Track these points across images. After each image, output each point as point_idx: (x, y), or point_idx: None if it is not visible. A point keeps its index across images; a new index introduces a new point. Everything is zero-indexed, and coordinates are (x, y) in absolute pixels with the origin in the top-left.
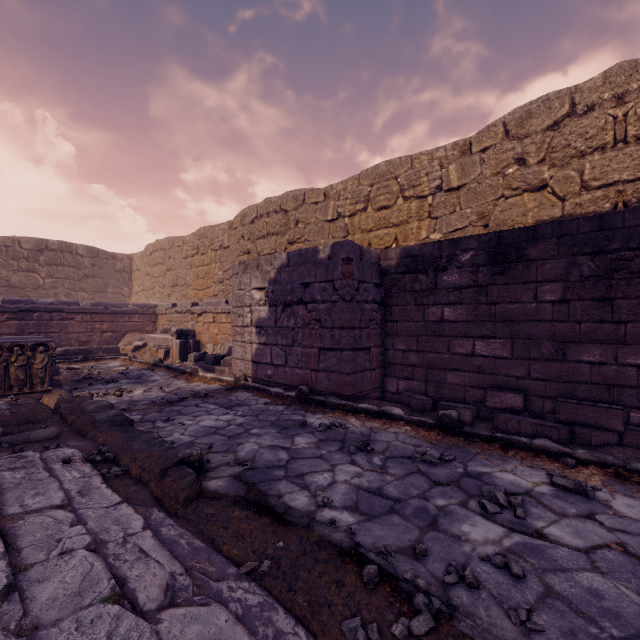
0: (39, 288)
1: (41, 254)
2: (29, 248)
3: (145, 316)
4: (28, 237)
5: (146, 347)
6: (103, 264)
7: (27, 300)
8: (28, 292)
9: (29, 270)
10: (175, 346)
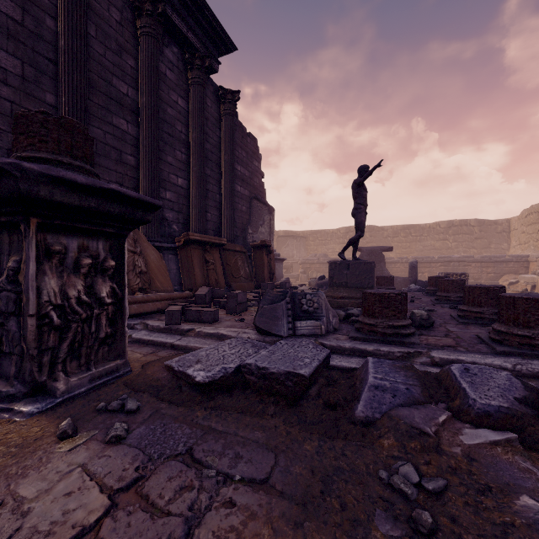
0: (448, 249)
1: (449, 229)
2: (443, 227)
3: (518, 263)
4: (443, 221)
5: (518, 283)
6: (487, 229)
7: (447, 256)
8: (443, 251)
9: (443, 239)
10: (538, 282)
